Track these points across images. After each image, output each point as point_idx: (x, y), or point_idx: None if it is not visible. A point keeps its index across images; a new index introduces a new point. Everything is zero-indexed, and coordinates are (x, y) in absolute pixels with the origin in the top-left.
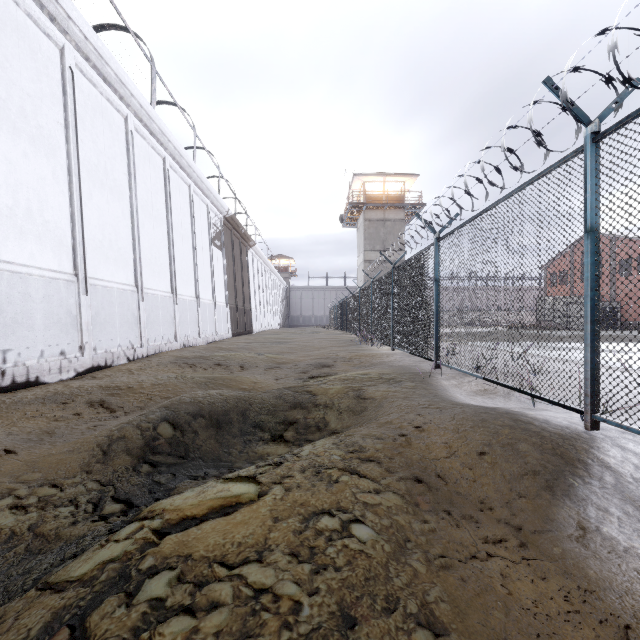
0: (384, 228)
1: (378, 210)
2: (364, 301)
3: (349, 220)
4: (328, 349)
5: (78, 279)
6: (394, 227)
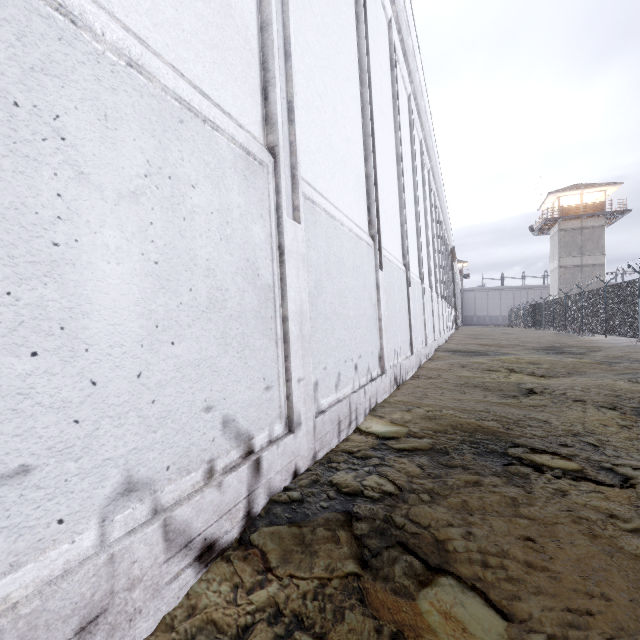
0: (581, 236)
1: (574, 220)
2: (571, 304)
3: (541, 230)
4: (548, 337)
5: (445, 301)
6: (593, 234)
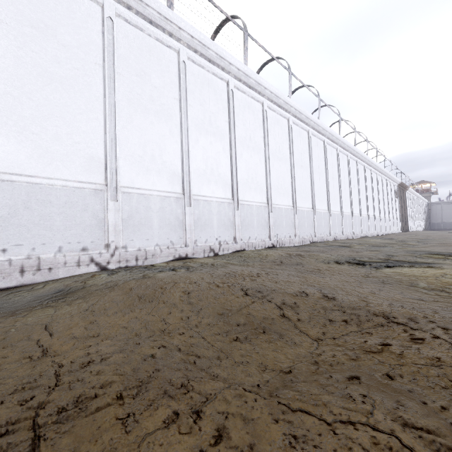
0: None
1: None
2: None
3: None
4: None
5: (380, 217)
6: None
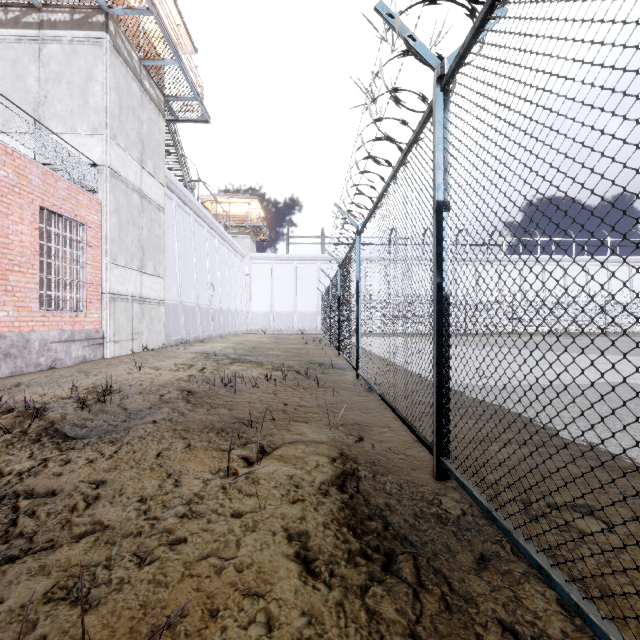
0: None
1: None
2: None
3: None
4: None
5: None
6: None
